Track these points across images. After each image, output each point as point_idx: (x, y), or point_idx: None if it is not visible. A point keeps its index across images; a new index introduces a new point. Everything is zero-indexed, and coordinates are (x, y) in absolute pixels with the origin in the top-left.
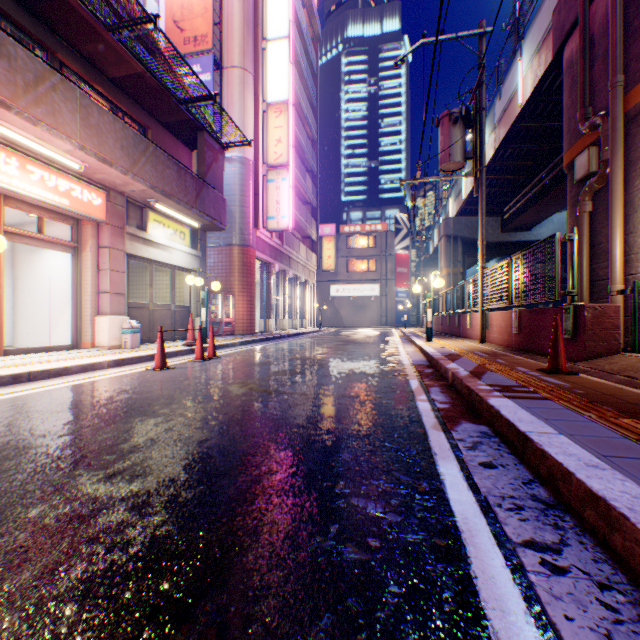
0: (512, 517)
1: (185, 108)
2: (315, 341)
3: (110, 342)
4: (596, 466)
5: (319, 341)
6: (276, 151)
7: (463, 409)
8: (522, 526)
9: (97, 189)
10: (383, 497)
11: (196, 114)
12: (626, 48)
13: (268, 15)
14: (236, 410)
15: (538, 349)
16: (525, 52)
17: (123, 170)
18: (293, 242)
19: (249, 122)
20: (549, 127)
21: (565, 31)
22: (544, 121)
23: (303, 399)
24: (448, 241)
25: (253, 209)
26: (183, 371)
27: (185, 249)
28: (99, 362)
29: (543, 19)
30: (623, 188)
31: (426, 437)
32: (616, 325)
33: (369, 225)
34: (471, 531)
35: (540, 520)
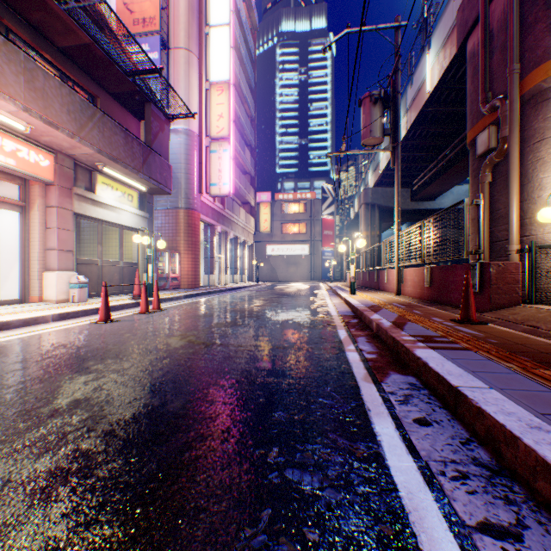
0: (459, 489)
1: (132, 80)
2: (253, 294)
3: (58, 296)
4: (540, 428)
5: (256, 294)
6: (218, 125)
7: (390, 359)
8: (472, 502)
9: (44, 151)
10: (320, 467)
11: (143, 86)
12: (521, 41)
13: (211, 4)
14: (172, 364)
15: (448, 301)
16: (433, 47)
17: (70, 133)
18: (234, 207)
19: (194, 98)
20: (452, 112)
21: (468, 27)
22: (448, 107)
23: (239, 351)
24: (367, 208)
25: (197, 176)
26: (126, 324)
27: (133, 210)
28: (42, 316)
29: (448, 18)
30: (518, 162)
31: (358, 390)
32: (516, 280)
33: (300, 193)
34: (419, 511)
35: (489, 492)
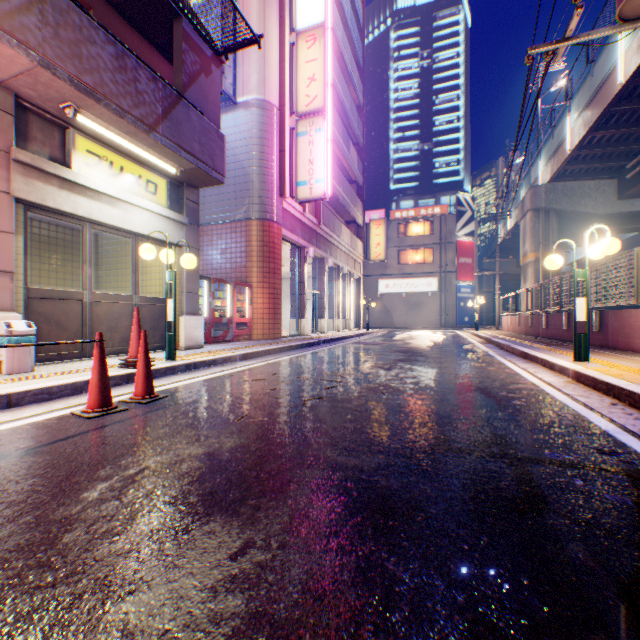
0: None
1: None
2: (361, 351)
3: None
4: None
5: (367, 351)
6: (308, 93)
7: None
8: None
9: None
10: None
11: None
12: None
13: None
14: None
15: None
16: None
17: None
18: (333, 223)
19: (271, 53)
20: None
21: None
22: None
23: None
24: (537, 216)
25: (277, 171)
26: None
27: (155, 208)
28: None
29: None
30: None
31: None
32: None
33: (425, 208)
34: None
35: None
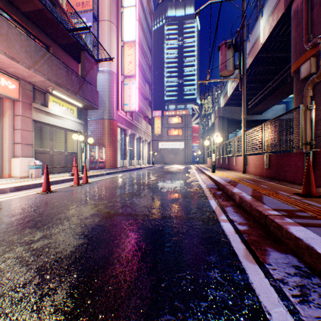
0: None
1: (72, 35)
2: (150, 172)
3: (21, 174)
4: None
5: (152, 172)
6: (129, 68)
7: (260, 232)
8: None
9: (12, 78)
10: None
11: (79, 39)
12: None
13: None
14: (75, 236)
15: (283, 178)
16: (264, 14)
17: (27, 66)
18: (138, 119)
19: (113, 51)
20: (276, 57)
21: None
22: (273, 53)
23: (134, 221)
24: (220, 119)
25: (116, 99)
26: (60, 194)
27: (73, 119)
28: (2, 188)
29: None
30: None
31: (246, 276)
32: None
33: (179, 111)
34: None
35: None
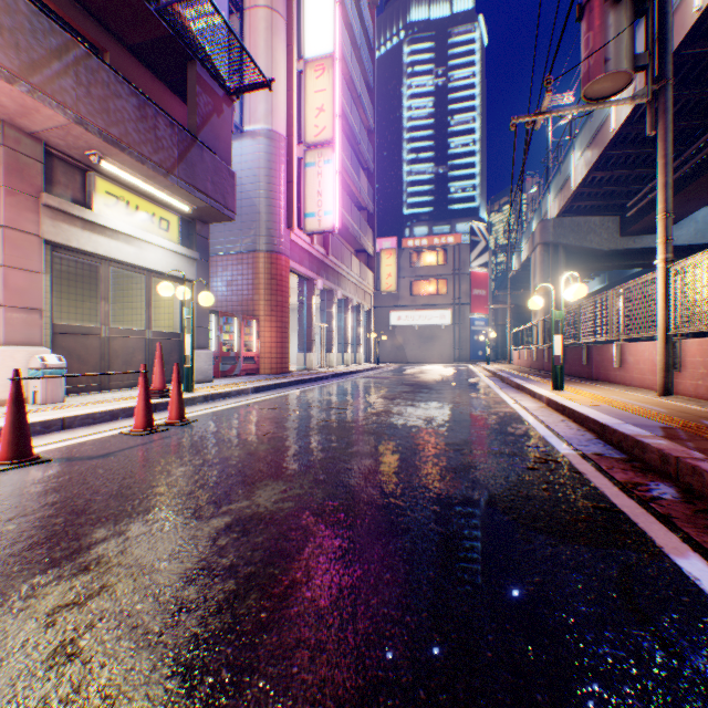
0: None
1: (155, 8)
2: (369, 385)
3: (2, 393)
4: None
5: (375, 385)
6: (317, 124)
7: None
8: None
9: None
10: None
11: (175, 22)
12: None
13: None
14: None
15: None
16: None
17: (2, 71)
18: (342, 253)
19: (279, 82)
20: None
21: None
22: None
23: None
24: (546, 250)
25: (285, 202)
26: (43, 476)
27: (168, 245)
28: None
29: None
30: None
31: None
32: None
33: (438, 237)
34: None
35: None
